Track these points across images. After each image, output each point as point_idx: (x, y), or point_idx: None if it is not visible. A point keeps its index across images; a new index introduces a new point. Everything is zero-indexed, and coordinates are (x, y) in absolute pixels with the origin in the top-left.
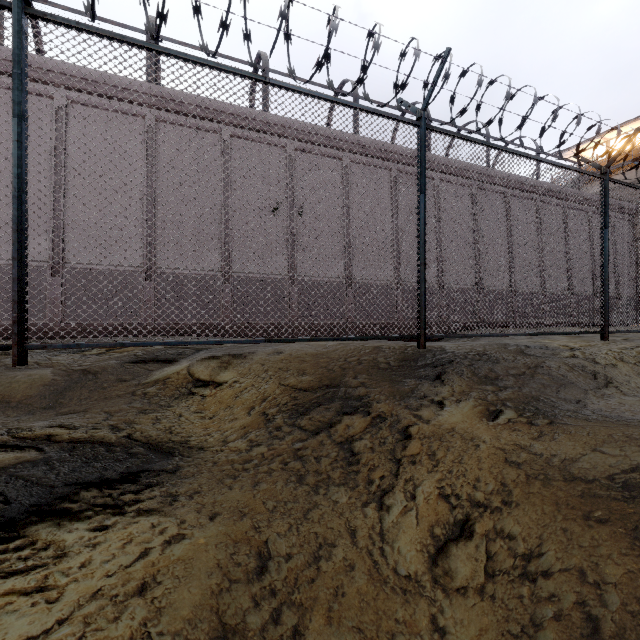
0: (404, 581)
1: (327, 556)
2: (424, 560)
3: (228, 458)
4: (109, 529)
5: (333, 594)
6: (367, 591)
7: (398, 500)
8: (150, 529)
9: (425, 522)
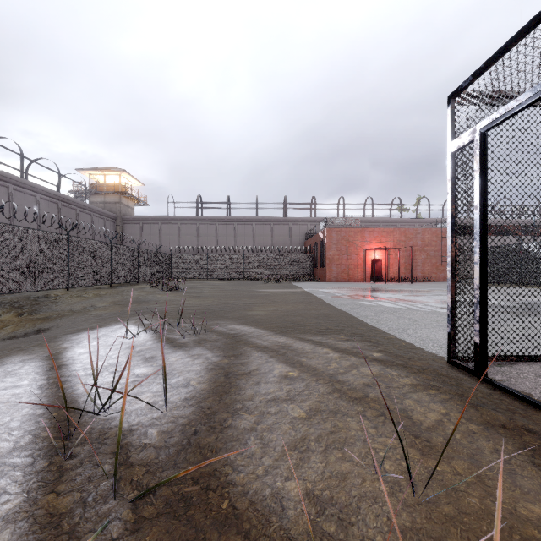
0: None
1: None
2: None
3: None
4: None
5: None
6: None
7: None
8: None
9: None
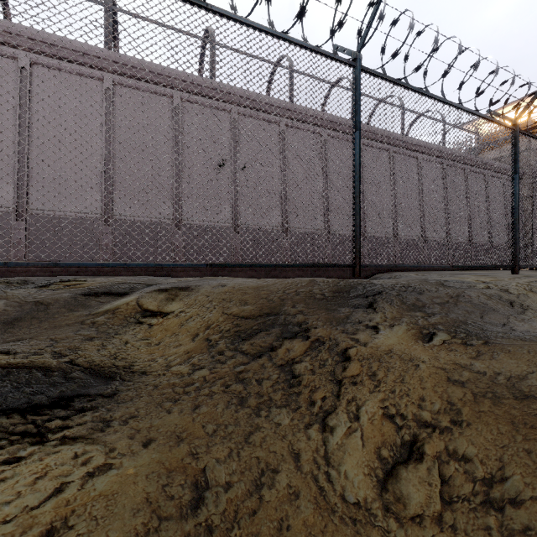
0: (353, 509)
1: (270, 483)
2: (373, 485)
3: (169, 382)
4: (21, 462)
5: (277, 528)
6: (314, 523)
7: (341, 421)
8: (72, 460)
9: (371, 444)
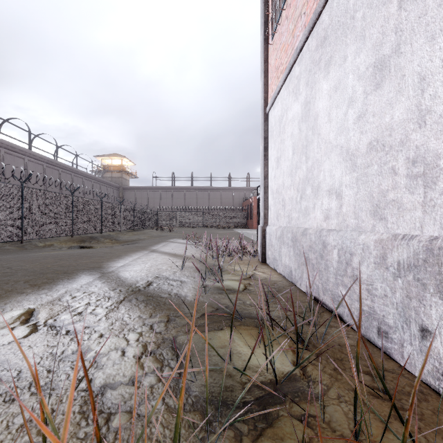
0: None
1: None
2: None
3: None
4: None
5: None
6: None
7: None
8: None
9: None
